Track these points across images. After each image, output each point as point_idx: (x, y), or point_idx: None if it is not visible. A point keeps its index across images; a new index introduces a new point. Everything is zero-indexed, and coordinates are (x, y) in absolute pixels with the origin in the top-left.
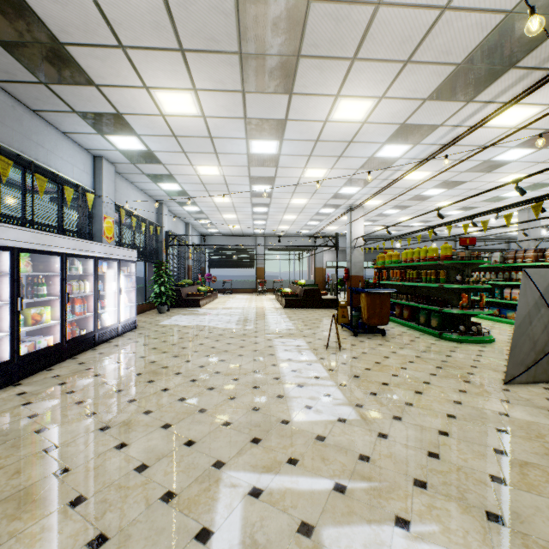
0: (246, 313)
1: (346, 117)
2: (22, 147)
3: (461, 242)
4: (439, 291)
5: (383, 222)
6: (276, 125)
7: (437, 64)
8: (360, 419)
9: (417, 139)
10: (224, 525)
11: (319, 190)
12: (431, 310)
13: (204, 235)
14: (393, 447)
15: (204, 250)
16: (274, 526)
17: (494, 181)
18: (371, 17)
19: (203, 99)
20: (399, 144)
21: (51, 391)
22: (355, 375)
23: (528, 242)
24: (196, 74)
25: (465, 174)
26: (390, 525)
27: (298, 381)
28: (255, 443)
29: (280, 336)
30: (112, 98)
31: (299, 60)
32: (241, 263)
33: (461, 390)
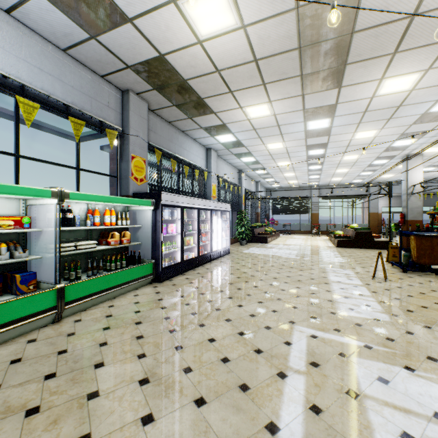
0: (303, 249)
1: (393, 90)
2: (178, 152)
3: None
4: None
5: None
6: (328, 109)
7: None
8: (393, 321)
9: None
10: (297, 343)
11: (370, 147)
12: None
13: (270, 191)
14: (416, 339)
15: (268, 200)
16: (324, 349)
17: None
18: (407, 25)
19: (275, 105)
20: None
21: (199, 279)
22: (396, 298)
23: None
24: (271, 93)
25: None
26: (400, 367)
27: (344, 294)
28: (312, 318)
29: (331, 266)
30: (221, 117)
31: (346, 66)
32: (298, 210)
33: None
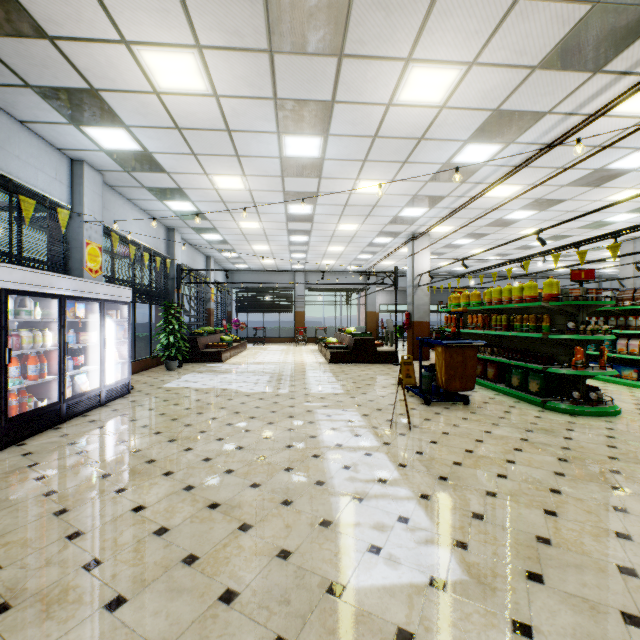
0: (280, 370)
1: (419, 99)
2: None
3: (574, 276)
4: (538, 342)
5: (451, 256)
6: (319, 111)
7: (564, 2)
8: (470, 579)
9: (512, 135)
10: None
11: (374, 212)
12: (526, 368)
13: (227, 270)
14: None
15: (231, 290)
16: None
17: (601, 199)
18: None
19: (213, 65)
20: (486, 143)
21: None
22: (441, 475)
23: (634, 280)
24: (197, 17)
25: (565, 189)
26: None
27: (353, 488)
28: None
29: (324, 405)
30: (79, 61)
31: None
32: (276, 306)
33: (616, 508)
